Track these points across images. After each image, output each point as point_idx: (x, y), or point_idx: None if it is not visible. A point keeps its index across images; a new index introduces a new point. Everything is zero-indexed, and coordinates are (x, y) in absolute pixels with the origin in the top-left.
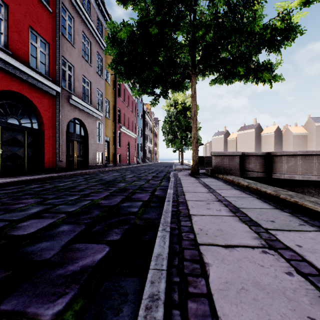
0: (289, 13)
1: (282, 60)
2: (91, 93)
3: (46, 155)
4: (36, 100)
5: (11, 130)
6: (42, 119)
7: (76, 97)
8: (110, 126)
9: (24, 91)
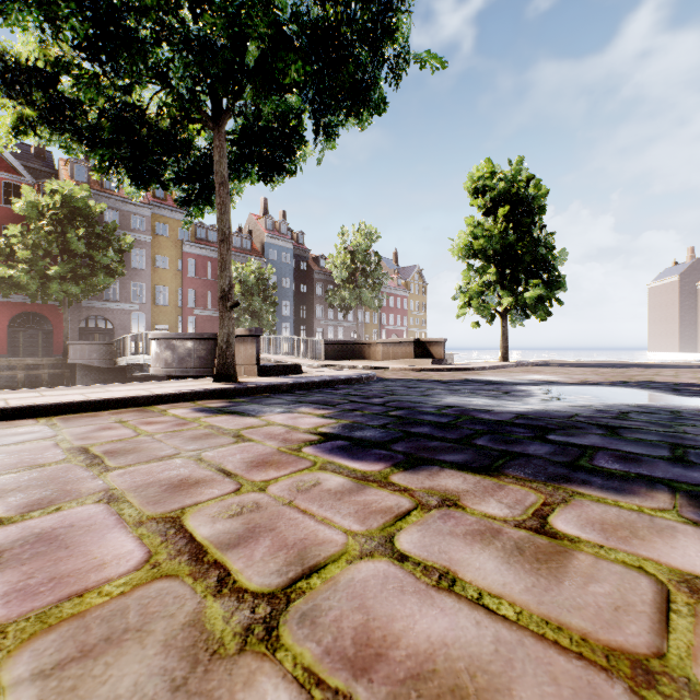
0: (15, 274)
1: (51, 285)
2: (121, 289)
3: (56, 345)
4: (46, 313)
5: (30, 332)
6: (53, 323)
7: (89, 301)
8: (171, 313)
9: (36, 310)
